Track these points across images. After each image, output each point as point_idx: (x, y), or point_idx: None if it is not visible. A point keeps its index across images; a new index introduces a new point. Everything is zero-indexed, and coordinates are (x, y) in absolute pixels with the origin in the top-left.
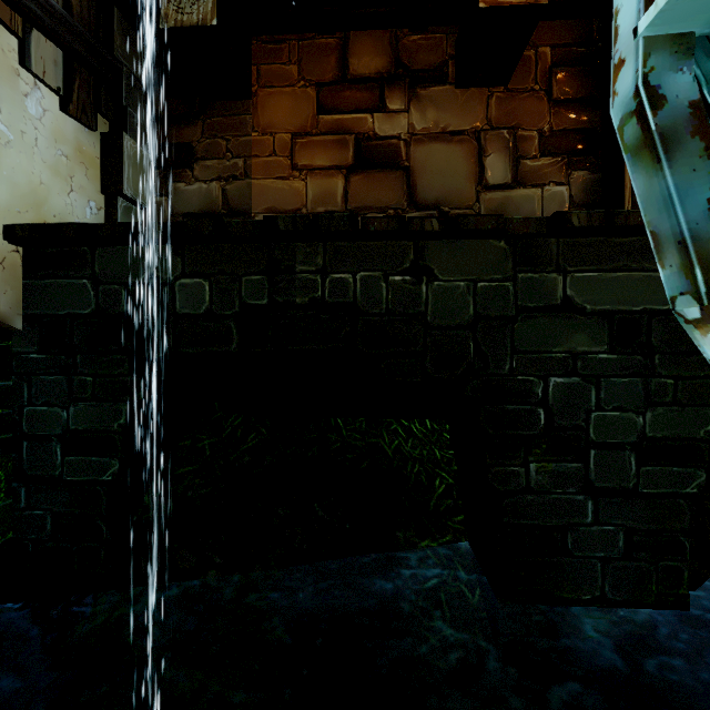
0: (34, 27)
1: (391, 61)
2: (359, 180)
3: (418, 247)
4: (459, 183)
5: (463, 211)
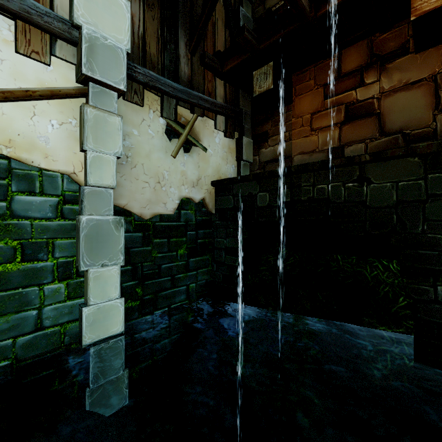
0: (217, 114)
1: (367, 56)
2: (348, 127)
3: (361, 168)
4: (418, 113)
5: (421, 130)
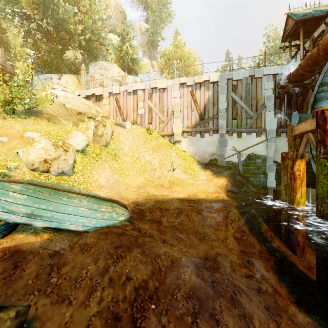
0: None
1: None
2: None
3: None
4: None
5: None
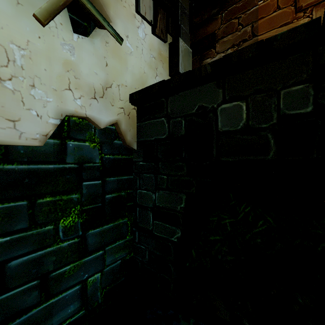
0: None
1: None
2: None
3: None
4: None
5: None
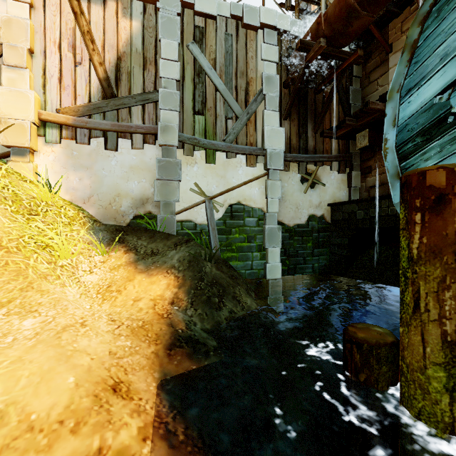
0: (332, 162)
1: None
2: None
3: None
4: None
5: None
